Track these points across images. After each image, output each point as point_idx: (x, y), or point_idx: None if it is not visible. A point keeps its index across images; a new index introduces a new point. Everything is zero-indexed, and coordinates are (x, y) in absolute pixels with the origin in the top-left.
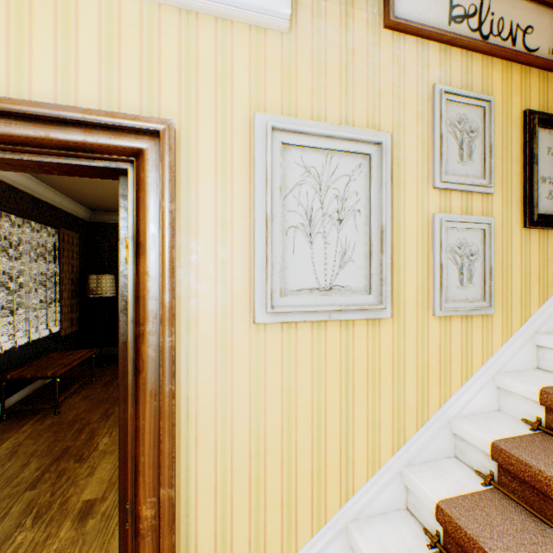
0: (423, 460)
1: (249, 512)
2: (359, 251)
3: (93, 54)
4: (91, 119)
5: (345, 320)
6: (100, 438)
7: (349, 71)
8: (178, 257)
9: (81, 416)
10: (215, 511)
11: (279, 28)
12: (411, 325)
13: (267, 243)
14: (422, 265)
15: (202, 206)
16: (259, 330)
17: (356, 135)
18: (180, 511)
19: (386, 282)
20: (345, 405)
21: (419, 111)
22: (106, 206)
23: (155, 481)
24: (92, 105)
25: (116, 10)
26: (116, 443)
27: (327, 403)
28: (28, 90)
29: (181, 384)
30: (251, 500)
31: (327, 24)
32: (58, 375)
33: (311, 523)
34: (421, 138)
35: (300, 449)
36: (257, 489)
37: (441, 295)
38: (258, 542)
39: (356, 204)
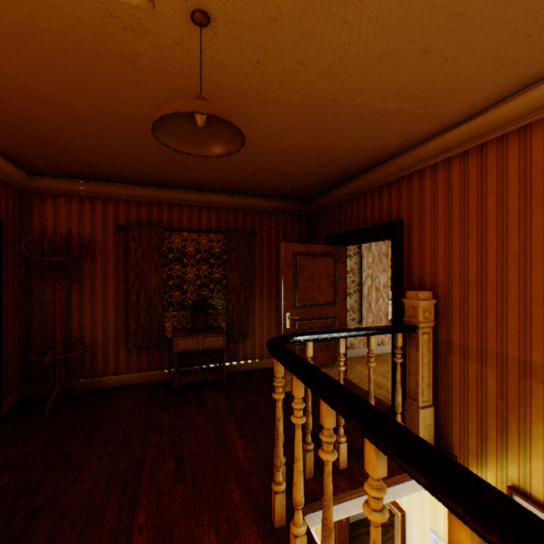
0: None
1: None
2: None
3: None
4: None
5: None
6: None
7: None
8: None
9: None
10: None
11: None
12: None
13: None
14: None
15: None
16: None
17: None
18: None
19: None
20: None
21: None
22: None
23: None
24: None
25: None
26: None
27: None
28: None
29: None
30: None
31: None
32: None
33: None
34: None
35: None
36: None
37: None
38: None
39: None
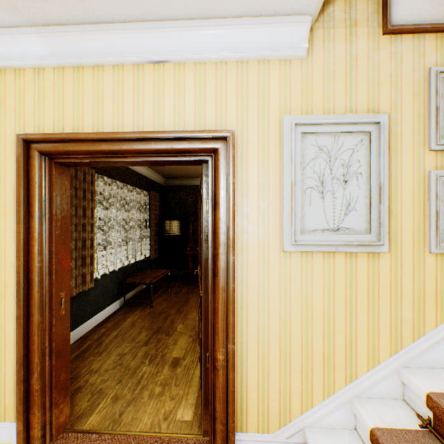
0: (419, 365)
1: (279, 372)
2: (360, 202)
3: (192, 98)
4: (192, 136)
5: (349, 252)
6: (177, 324)
7: (352, 73)
8: (236, 209)
9: (165, 310)
10: (258, 367)
11: (299, 57)
12: (407, 259)
13: (291, 199)
14: (418, 212)
15: (250, 178)
16: (286, 256)
17: (358, 119)
18: (237, 361)
19: (384, 225)
20: (349, 313)
21: (415, 91)
22: (174, 175)
23: (224, 339)
24: (191, 127)
25: (203, 72)
26: (186, 328)
27: (334, 309)
28: (162, 124)
29: (237, 285)
30: (281, 365)
31: (335, 44)
32: (152, 283)
33: (322, 390)
34: (417, 112)
35: (314, 338)
36: (285, 359)
37: (436, 236)
38: (285, 393)
39: (358, 169)
